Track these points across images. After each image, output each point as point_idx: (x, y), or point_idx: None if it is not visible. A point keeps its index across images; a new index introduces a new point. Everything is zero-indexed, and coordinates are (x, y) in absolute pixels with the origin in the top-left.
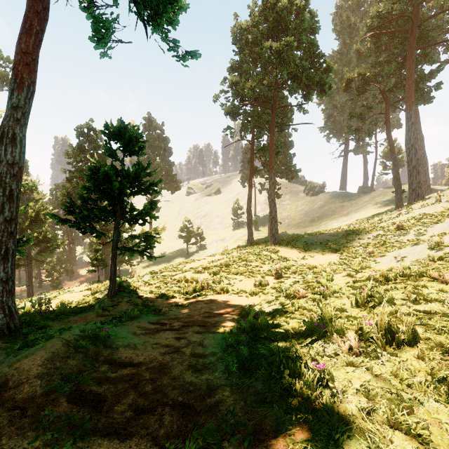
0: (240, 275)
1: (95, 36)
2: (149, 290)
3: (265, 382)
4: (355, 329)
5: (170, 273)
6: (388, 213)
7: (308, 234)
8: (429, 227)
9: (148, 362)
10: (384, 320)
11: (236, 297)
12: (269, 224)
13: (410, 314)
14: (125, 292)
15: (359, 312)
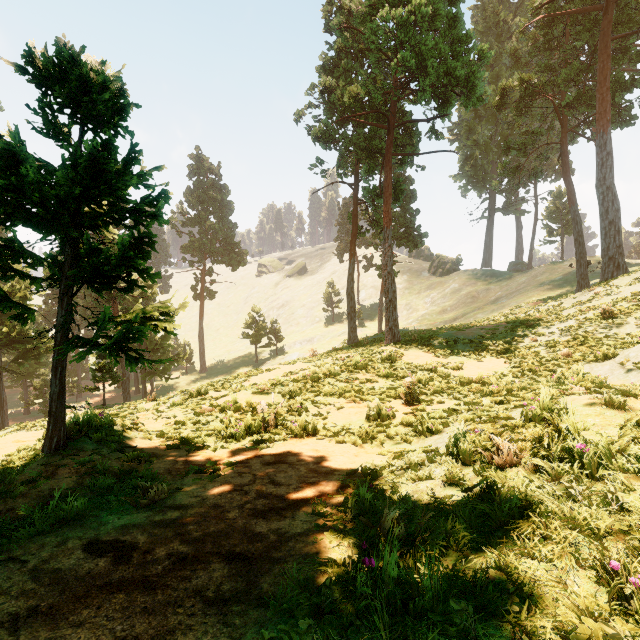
0: (338, 397)
1: None
2: (159, 428)
3: None
4: None
5: (216, 394)
6: (569, 296)
7: (444, 329)
8: None
9: None
10: None
11: (332, 446)
12: (379, 316)
13: None
14: (90, 439)
15: None
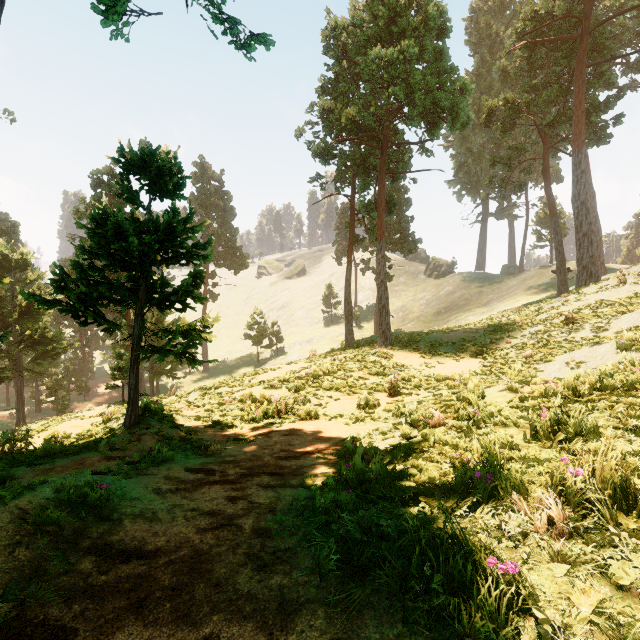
0: (335, 391)
1: (100, 0)
2: (194, 414)
3: (393, 594)
4: (546, 483)
5: (230, 390)
6: (548, 301)
7: (433, 332)
8: (613, 319)
9: (172, 548)
10: (610, 468)
11: (330, 425)
12: (375, 318)
13: (638, 455)
14: (153, 418)
15: (541, 450)
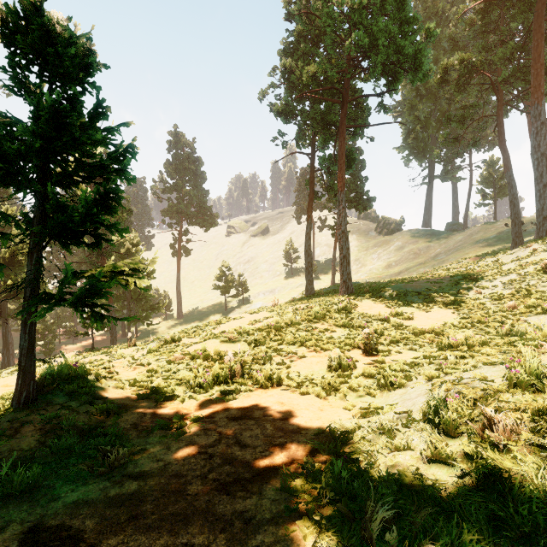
0: (300, 346)
1: None
2: (133, 376)
3: None
4: None
5: (189, 341)
6: (506, 252)
7: (392, 282)
8: None
9: None
10: None
11: (296, 398)
12: (332, 271)
13: None
14: (61, 391)
15: None
